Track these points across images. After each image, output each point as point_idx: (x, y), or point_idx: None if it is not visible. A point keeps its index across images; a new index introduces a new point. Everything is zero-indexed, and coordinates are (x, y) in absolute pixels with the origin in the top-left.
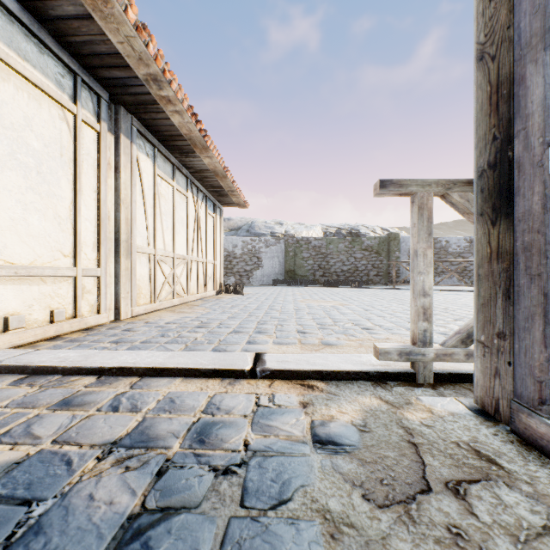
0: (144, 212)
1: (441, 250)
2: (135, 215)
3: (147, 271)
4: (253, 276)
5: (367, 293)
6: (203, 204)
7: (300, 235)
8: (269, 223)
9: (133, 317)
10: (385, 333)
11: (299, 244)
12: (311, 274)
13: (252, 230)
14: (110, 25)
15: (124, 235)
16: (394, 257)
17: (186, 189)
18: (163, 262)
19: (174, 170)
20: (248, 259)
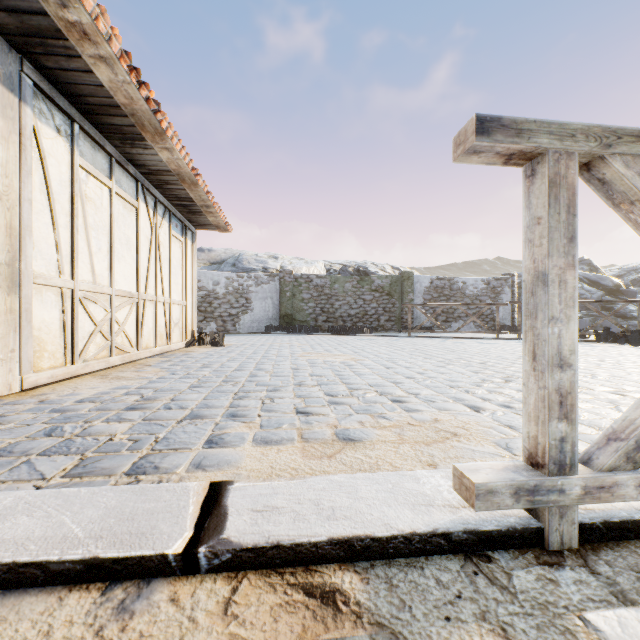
0: (51, 221)
1: (458, 292)
2: (29, 222)
3: (57, 314)
4: (240, 321)
5: (381, 342)
6: (164, 221)
7: (299, 271)
8: (261, 257)
9: (25, 391)
10: (428, 408)
11: (298, 282)
12: (312, 319)
13: (239, 264)
14: None
15: (2, 253)
16: (408, 299)
17: (136, 197)
18: (92, 301)
19: (113, 165)
20: (234, 300)
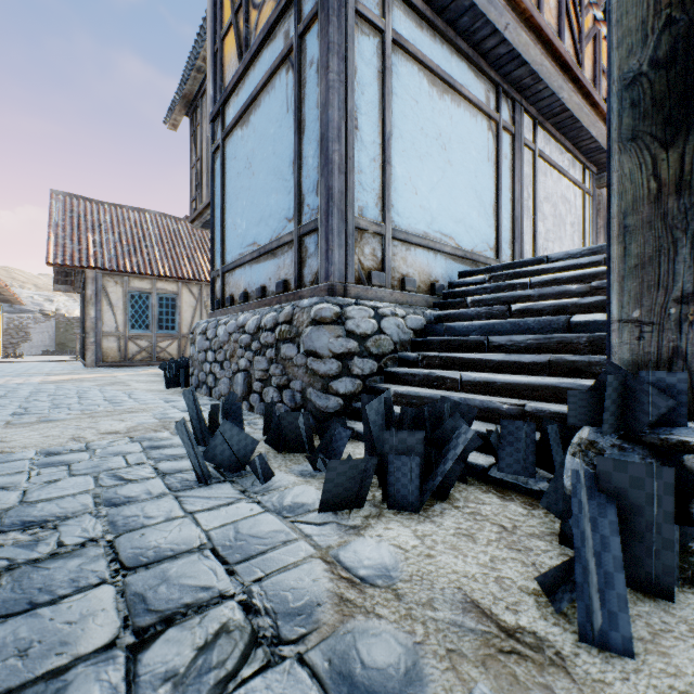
0: None
1: None
2: None
3: None
4: (20, 348)
5: None
6: None
7: (73, 313)
8: (38, 300)
9: None
10: None
11: (71, 322)
12: None
13: (17, 306)
14: (1, 289)
15: None
16: None
17: None
18: None
19: None
20: (15, 333)
